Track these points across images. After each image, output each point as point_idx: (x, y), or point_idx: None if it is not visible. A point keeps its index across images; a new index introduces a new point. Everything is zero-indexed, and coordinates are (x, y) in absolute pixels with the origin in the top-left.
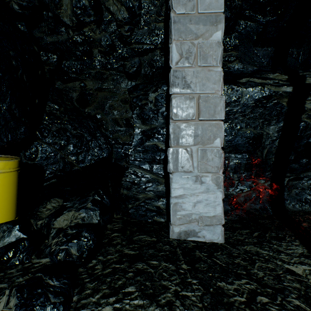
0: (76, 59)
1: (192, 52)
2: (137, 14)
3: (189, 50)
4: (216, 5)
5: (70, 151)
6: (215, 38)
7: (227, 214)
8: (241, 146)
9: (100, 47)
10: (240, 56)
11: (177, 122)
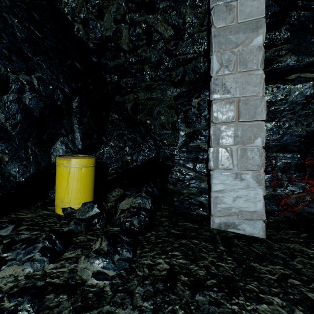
0: (131, 76)
1: (232, 60)
2: (182, 30)
3: (229, 59)
4: (256, 12)
5: (126, 152)
6: (256, 43)
7: (273, 214)
8: (290, 145)
9: (150, 63)
10: (293, 48)
11: (217, 125)
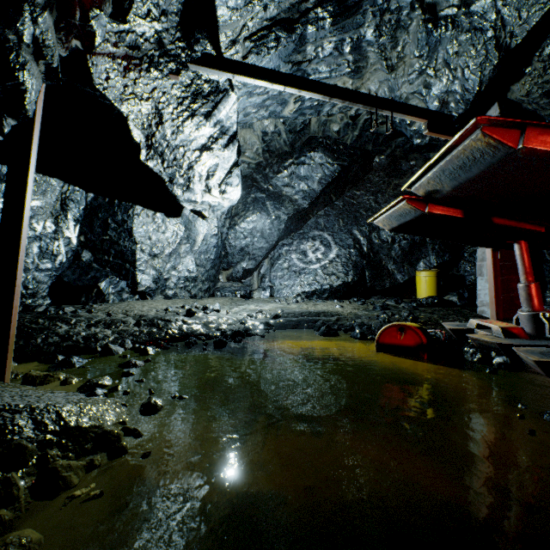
0: None
1: None
2: None
3: None
4: None
5: None
6: None
7: None
8: None
9: None
10: None
11: (479, 249)
